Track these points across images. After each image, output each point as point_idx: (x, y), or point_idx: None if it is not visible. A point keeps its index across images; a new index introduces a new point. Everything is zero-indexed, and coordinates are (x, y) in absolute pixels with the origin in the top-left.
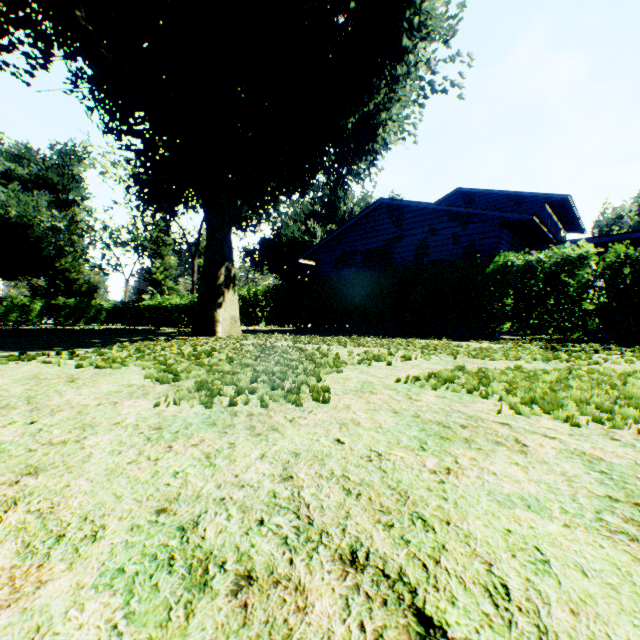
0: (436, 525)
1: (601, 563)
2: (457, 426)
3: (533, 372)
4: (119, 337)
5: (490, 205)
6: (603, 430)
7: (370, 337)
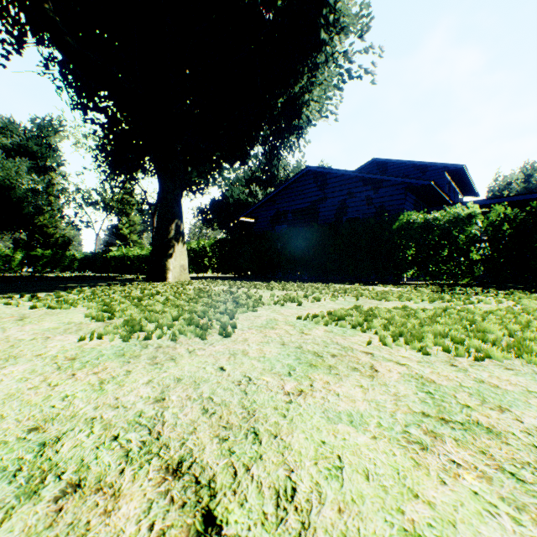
0: (264, 438)
1: (386, 468)
2: (328, 355)
3: (414, 311)
4: (84, 283)
5: (400, 173)
6: (448, 358)
7: (296, 282)
